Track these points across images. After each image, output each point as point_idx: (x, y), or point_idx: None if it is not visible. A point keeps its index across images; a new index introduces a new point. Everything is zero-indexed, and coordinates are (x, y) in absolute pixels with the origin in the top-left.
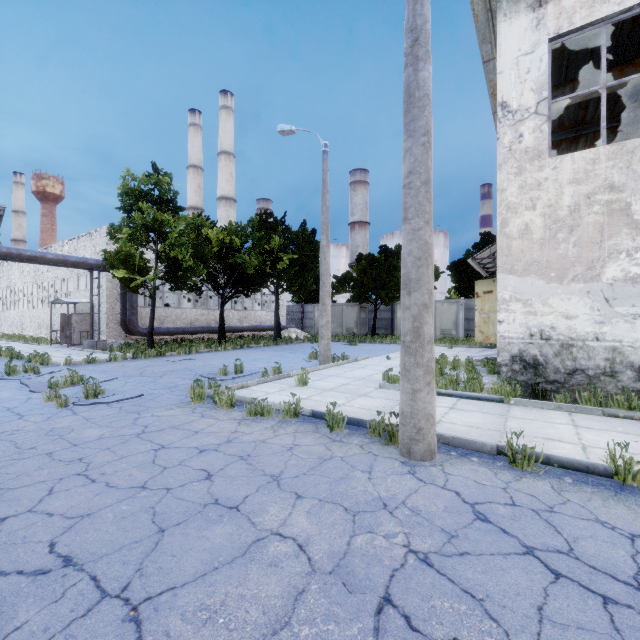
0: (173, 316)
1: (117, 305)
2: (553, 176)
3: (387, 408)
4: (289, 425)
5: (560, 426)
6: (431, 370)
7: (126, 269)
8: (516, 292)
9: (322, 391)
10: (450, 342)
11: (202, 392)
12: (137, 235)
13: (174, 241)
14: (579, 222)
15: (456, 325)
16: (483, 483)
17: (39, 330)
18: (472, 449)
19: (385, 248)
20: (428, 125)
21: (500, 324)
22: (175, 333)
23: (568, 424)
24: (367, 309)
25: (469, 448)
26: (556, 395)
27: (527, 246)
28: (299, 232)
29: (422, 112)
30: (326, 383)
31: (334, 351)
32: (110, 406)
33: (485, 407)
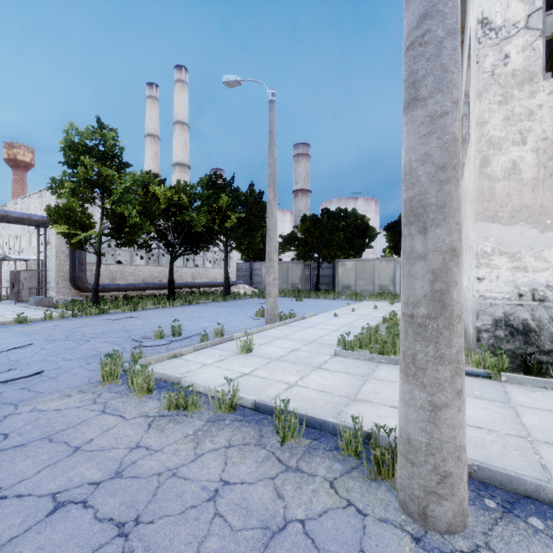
0: (125, 273)
1: (67, 262)
2: (549, 102)
3: (352, 390)
4: (221, 429)
5: None
6: (462, 367)
7: (68, 225)
8: (500, 244)
9: (269, 361)
10: (391, 298)
11: (114, 370)
12: (80, 190)
13: (121, 198)
14: None
15: (393, 281)
16: None
17: None
18: (516, 491)
19: (327, 211)
20: None
21: (480, 282)
22: (126, 289)
23: None
24: (310, 266)
25: (511, 489)
26: None
27: (515, 188)
28: (247, 193)
29: None
30: (273, 348)
31: (281, 307)
32: None
33: (474, 387)
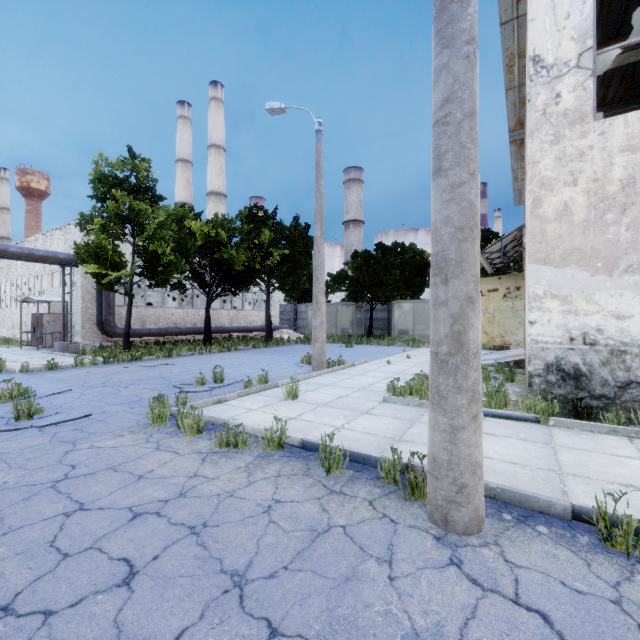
0: (156, 316)
1: (93, 304)
2: (600, 143)
3: (398, 432)
4: (270, 463)
5: (630, 461)
6: (478, 396)
7: (98, 264)
8: (552, 286)
9: (315, 407)
10: None
11: (163, 412)
12: (111, 226)
13: (154, 234)
14: (634, 199)
15: None
16: (578, 589)
17: (12, 331)
18: (532, 508)
19: (381, 245)
20: (473, 29)
21: (531, 325)
22: (157, 334)
23: (639, 458)
24: (363, 309)
25: (527, 507)
26: (605, 414)
27: (566, 230)
28: (291, 226)
29: (465, 8)
30: (320, 395)
31: (329, 354)
32: (42, 432)
33: (520, 430)
